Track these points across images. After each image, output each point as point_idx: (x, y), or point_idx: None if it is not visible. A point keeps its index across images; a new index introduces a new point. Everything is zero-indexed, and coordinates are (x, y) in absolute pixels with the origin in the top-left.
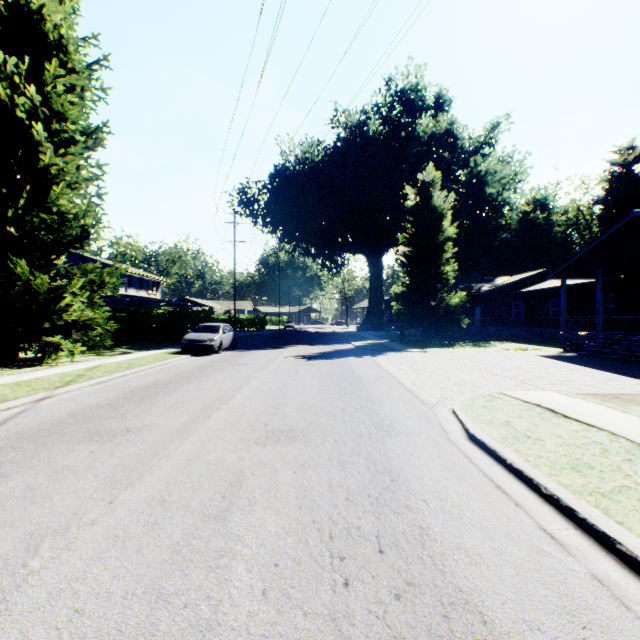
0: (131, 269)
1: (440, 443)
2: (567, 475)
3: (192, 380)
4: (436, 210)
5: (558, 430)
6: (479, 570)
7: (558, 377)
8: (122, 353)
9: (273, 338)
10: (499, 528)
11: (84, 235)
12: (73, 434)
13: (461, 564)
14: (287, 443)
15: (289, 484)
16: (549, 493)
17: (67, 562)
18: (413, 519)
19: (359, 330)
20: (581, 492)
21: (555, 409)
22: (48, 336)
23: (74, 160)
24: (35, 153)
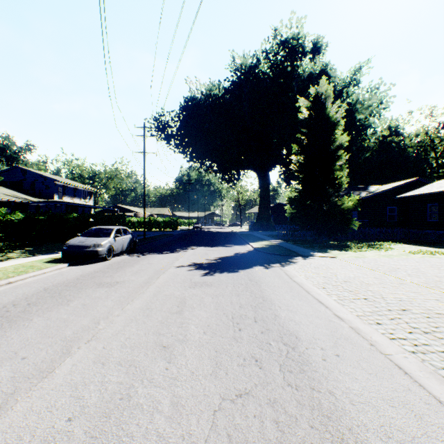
0: (66, 180)
1: None
2: None
3: None
4: (329, 119)
5: None
6: None
7: None
8: (1, 259)
9: (179, 238)
10: None
11: None
12: None
13: None
14: None
15: None
16: None
17: None
18: None
19: (251, 230)
20: None
21: None
22: None
23: None
24: None
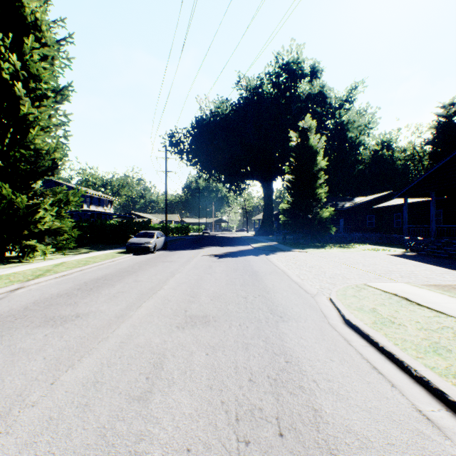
0: (92, 191)
1: (323, 327)
2: (431, 358)
3: (132, 274)
4: (312, 148)
5: (415, 316)
6: (370, 455)
7: (406, 271)
8: (83, 252)
9: (194, 241)
10: (381, 410)
11: (54, 166)
12: (33, 319)
13: (353, 449)
14: (201, 327)
15: (202, 365)
16: (419, 375)
17: (2, 447)
18: (307, 400)
19: (256, 235)
20: (446, 375)
21: (409, 298)
22: (28, 240)
23: (46, 110)
24: (17, 105)
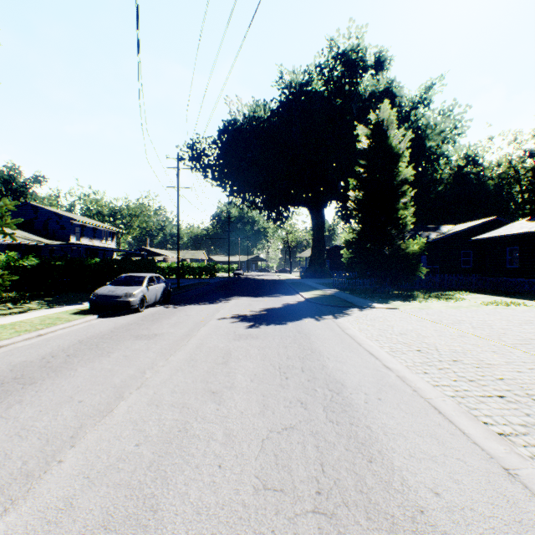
0: (84, 219)
1: None
2: None
3: (7, 395)
4: (392, 149)
5: None
6: None
7: None
8: (21, 311)
9: (218, 287)
10: None
11: None
12: None
13: None
14: None
15: None
16: None
17: None
18: None
19: (302, 277)
20: None
21: None
22: None
23: None
24: None
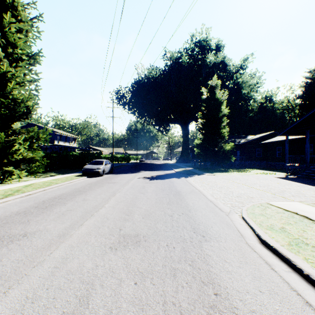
0: (61, 131)
1: (242, 248)
2: None
3: (82, 193)
4: (218, 100)
5: None
6: None
7: (294, 191)
8: (50, 175)
9: (133, 167)
10: None
11: (28, 111)
12: None
13: None
14: (132, 248)
15: (129, 300)
16: None
17: None
18: None
19: (177, 162)
20: None
21: (309, 217)
22: (8, 167)
23: (22, 70)
24: None
